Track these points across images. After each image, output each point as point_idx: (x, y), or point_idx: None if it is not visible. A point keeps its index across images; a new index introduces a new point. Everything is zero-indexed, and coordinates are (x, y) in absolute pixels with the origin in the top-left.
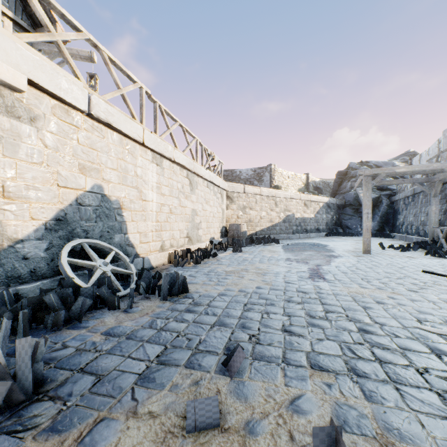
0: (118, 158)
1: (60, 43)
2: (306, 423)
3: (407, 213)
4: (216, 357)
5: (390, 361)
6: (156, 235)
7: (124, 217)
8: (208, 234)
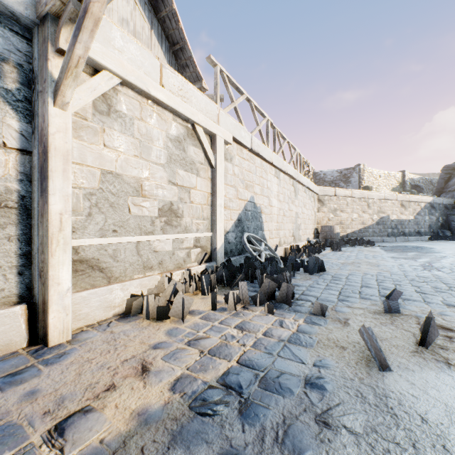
0: (260, 176)
1: (236, 107)
2: (451, 317)
3: None
4: (377, 297)
5: None
6: (276, 233)
7: (262, 219)
8: (305, 234)
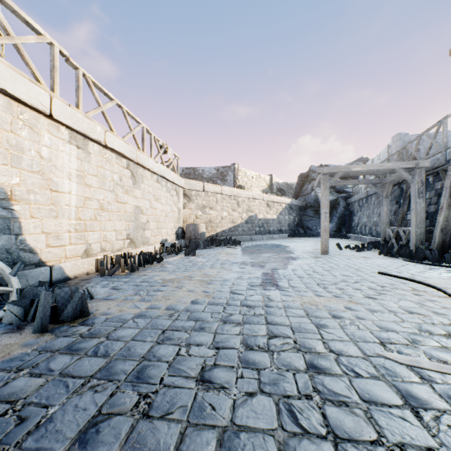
0: (3, 129)
1: None
2: None
3: (361, 214)
4: None
5: (349, 435)
6: (77, 236)
7: (16, 212)
8: (159, 235)
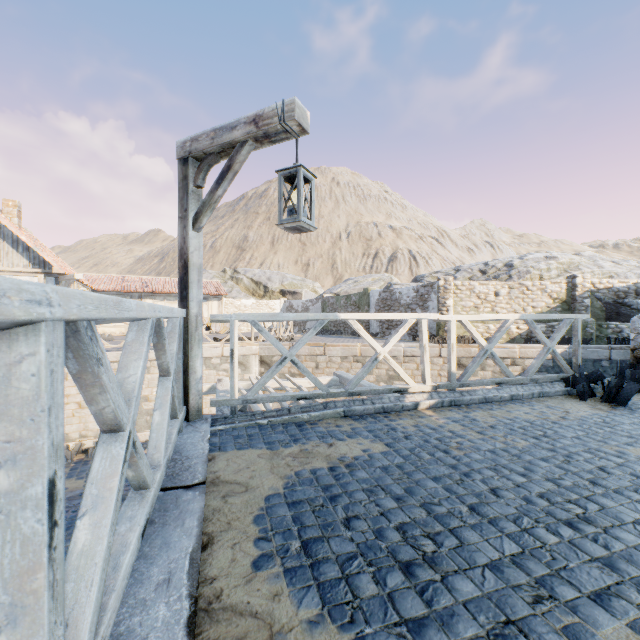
0: None
1: None
2: None
3: None
4: None
5: None
6: None
7: None
8: None
